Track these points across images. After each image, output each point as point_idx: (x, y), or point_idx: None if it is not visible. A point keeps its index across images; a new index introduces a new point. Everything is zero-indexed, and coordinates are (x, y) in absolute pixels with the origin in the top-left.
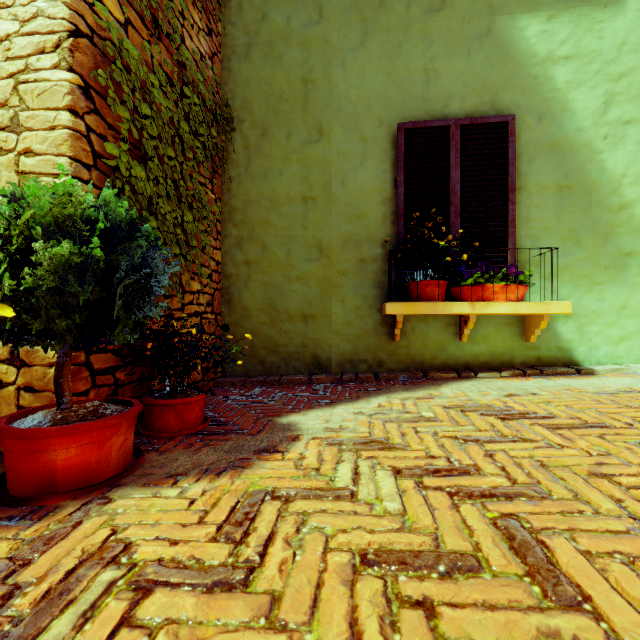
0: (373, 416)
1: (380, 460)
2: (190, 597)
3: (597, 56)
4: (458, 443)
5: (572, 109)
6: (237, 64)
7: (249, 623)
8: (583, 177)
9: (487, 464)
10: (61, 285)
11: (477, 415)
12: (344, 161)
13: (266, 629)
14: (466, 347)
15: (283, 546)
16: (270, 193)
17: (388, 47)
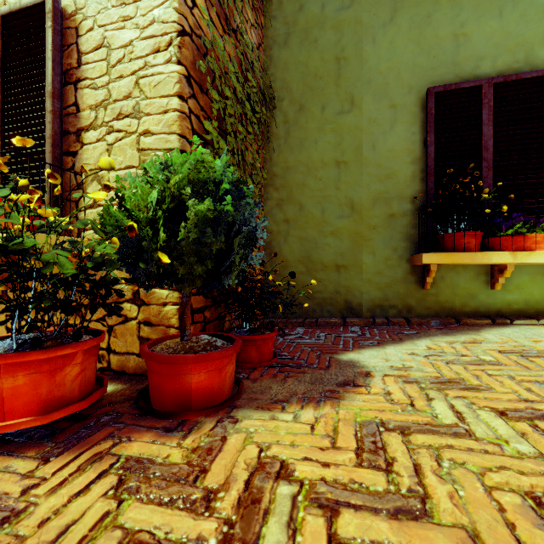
0: (430, 357)
1: (472, 400)
2: (380, 521)
3: None
4: None
5: None
6: (277, 51)
7: None
8: None
9: None
10: (201, 236)
11: (543, 361)
12: (374, 127)
13: None
14: (498, 295)
15: (436, 479)
16: (306, 160)
17: (417, 19)
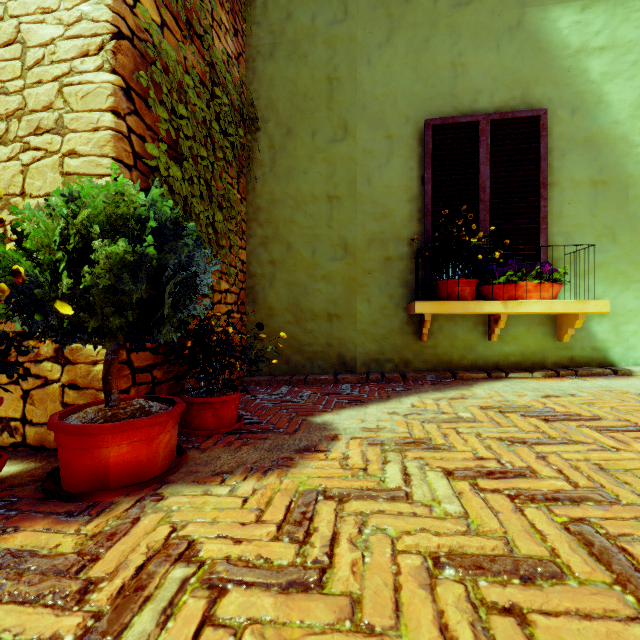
0: (409, 416)
1: (427, 461)
2: (267, 597)
3: (634, 46)
4: (505, 445)
5: (607, 101)
6: (262, 64)
7: (335, 625)
8: (619, 171)
9: (542, 467)
10: (116, 283)
11: (518, 416)
12: (370, 159)
13: (354, 632)
14: (495, 347)
15: (349, 547)
16: (295, 192)
17: (415, 43)
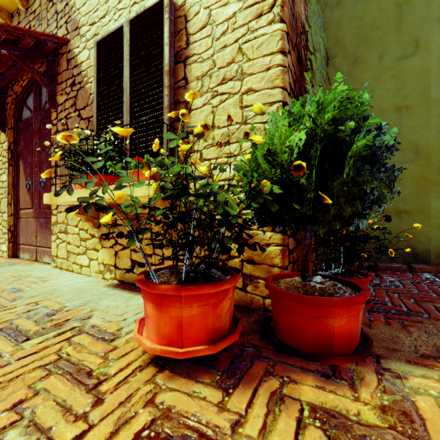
0: None
1: None
2: None
3: None
4: None
5: None
6: (329, 13)
7: None
8: None
9: None
10: (356, 175)
11: None
12: None
13: None
14: None
15: None
16: None
17: None
